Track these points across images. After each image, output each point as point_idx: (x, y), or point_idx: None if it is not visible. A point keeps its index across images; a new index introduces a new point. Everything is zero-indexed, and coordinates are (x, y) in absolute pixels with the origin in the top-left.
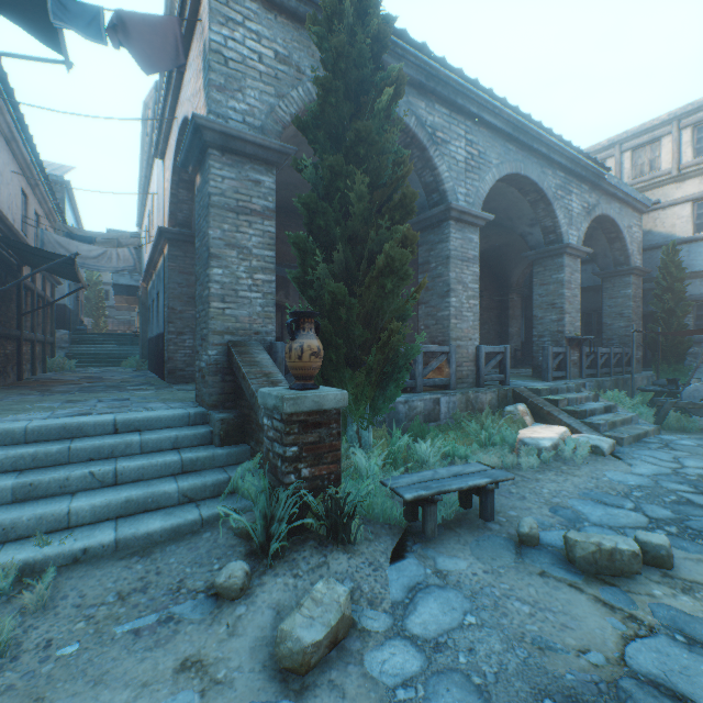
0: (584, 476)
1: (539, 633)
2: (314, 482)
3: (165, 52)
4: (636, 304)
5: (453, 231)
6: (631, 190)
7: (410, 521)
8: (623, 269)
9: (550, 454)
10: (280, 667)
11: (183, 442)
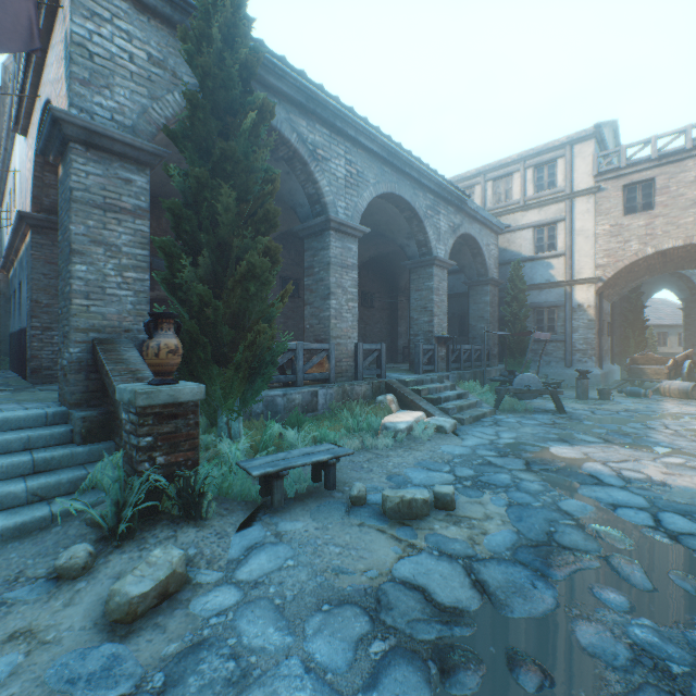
0: (426, 450)
1: (341, 564)
2: (171, 469)
3: (17, 33)
4: (493, 309)
5: (333, 240)
6: (488, 215)
7: (264, 496)
8: (483, 280)
9: (404, 434)
10: (110, 621)
11: (38, 442)
